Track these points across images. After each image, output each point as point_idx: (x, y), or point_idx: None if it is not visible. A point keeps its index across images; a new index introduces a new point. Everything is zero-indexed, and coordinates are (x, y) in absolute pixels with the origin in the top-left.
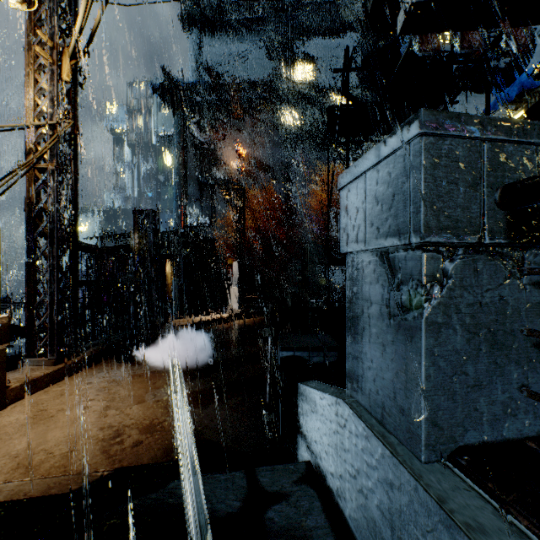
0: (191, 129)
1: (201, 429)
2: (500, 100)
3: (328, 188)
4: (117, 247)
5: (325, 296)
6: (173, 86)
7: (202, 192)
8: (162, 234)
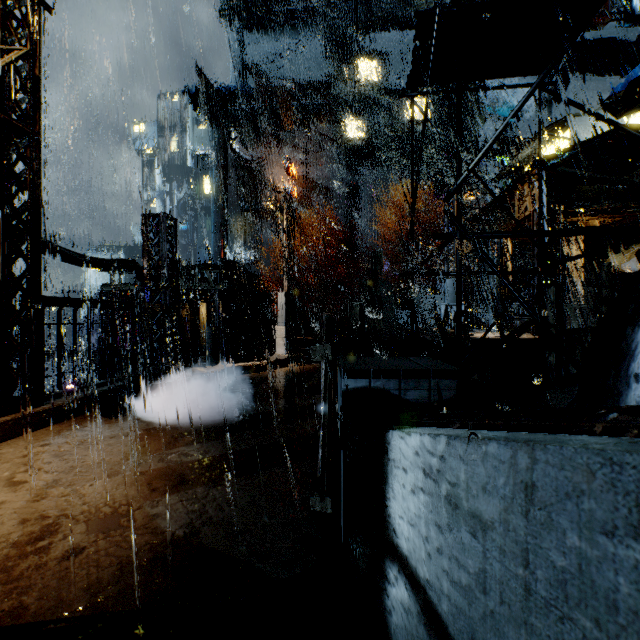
0: (233, 144)
1: (198, 524)
2: (637, 75)
3: (412, 162)
4: (116, 261)
5: None
6: (210, 91)
7: (246, 221)
8: (193, 267)
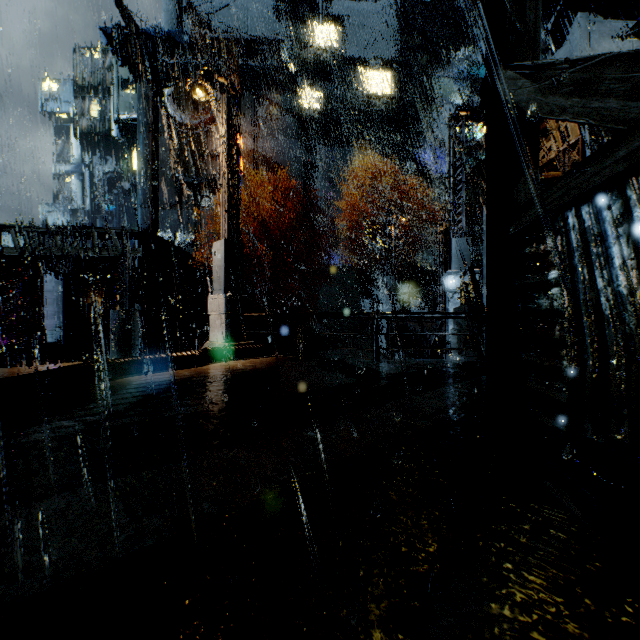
0: (165, 104)
1: None
2: None
3: None
4: None
5: (363, 337)
6: (134, 32)
7: (182, 196)
8: None
